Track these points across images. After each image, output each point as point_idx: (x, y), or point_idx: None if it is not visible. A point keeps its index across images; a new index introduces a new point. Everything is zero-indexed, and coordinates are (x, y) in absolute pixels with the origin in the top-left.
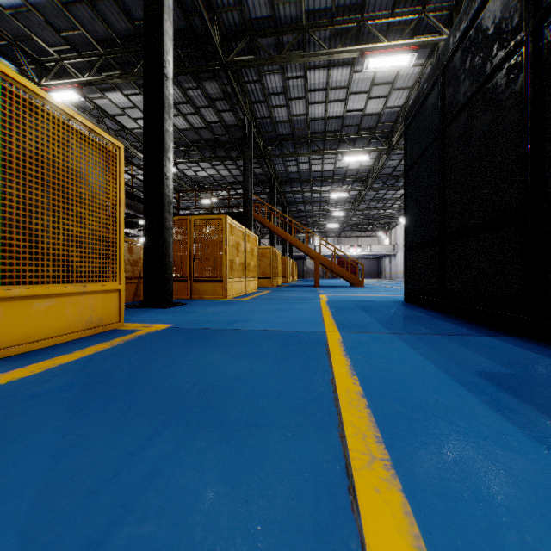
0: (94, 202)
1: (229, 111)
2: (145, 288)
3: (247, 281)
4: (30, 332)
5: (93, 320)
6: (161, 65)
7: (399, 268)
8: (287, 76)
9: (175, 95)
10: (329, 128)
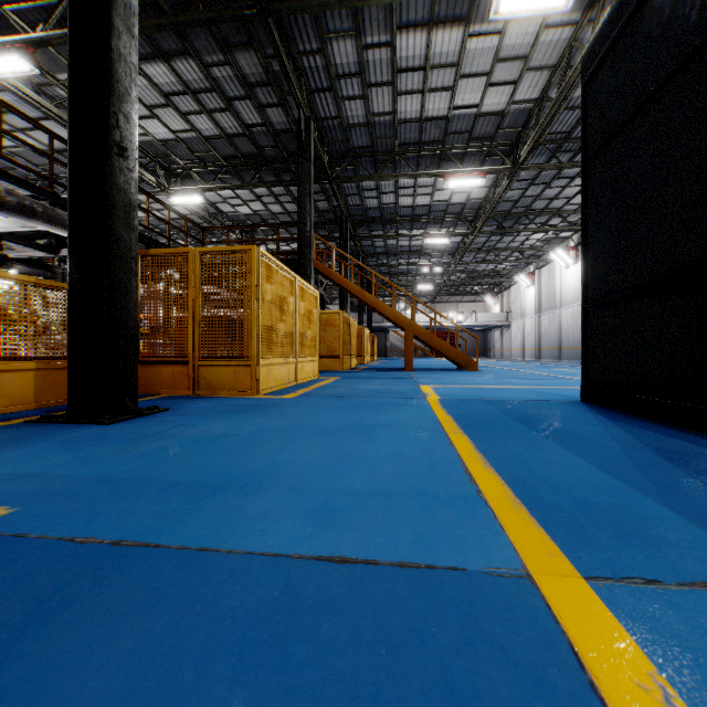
0: None
1: (277, 106)
2: (71, 381)
3: (300, 363)
4: None
5: None
6: None
7: (514, 343)
8: (364, 43)
9: (192, 76)
10: (426, 137)
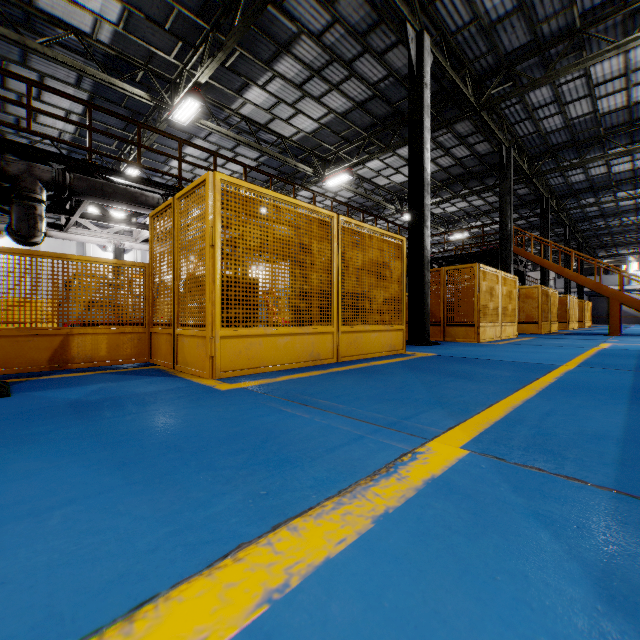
0: (392, 278)
1: (483, 142)
2: (409, 330)
3: (503, 327)
4: (370, 348)
5: (391, 346)
6: (422, 156)
7: None
8: (558, 83)
9: None
10: (637, 115)
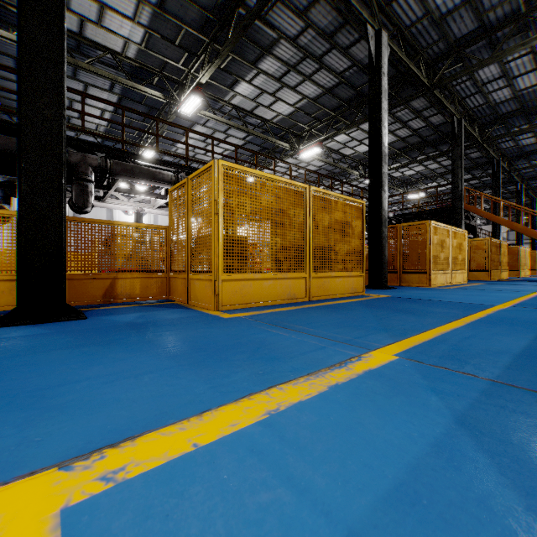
0: (353, 234)
1: (436, 114)
2: (369, 277)
3: (453, 274)
4: (335, 291)
5: (353, 289)
6: (380, 133)
7: None
8: (505, 61)
9: None
10: None
